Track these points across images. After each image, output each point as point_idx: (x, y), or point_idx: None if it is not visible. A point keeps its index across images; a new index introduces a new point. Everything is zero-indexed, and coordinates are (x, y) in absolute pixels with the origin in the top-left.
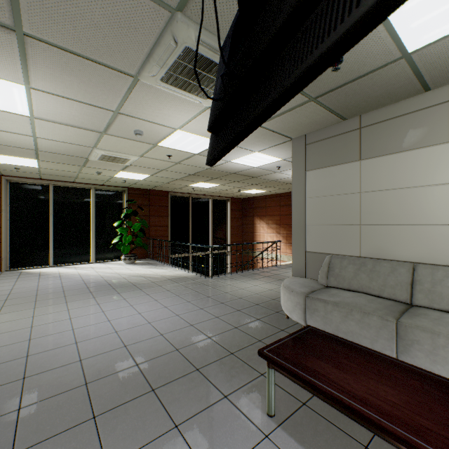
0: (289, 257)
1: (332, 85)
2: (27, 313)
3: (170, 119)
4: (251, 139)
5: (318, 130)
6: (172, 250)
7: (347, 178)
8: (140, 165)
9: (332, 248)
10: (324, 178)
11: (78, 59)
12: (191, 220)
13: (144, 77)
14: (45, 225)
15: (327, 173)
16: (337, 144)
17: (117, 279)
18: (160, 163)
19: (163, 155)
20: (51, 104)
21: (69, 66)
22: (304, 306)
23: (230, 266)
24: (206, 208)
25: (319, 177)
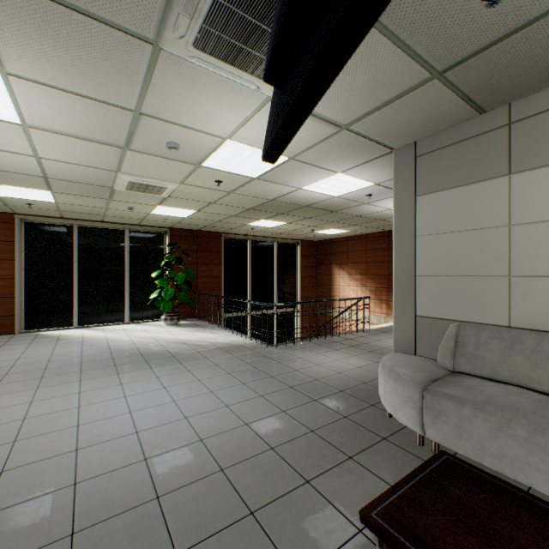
0: (379, 318)
1: (476, 43)
2: (25, 396)
3: (214, 122)
4: (333, 153)
5: (435, 133)
6: (225, 308)
7: (486, 204)
8: (182, 196)
9: (460, 311)
10: (446, 205)
11: (60, 12)
12: (250, 269)
13: (167, 41)
14: (68, 276)
15: (451, 198)
16: (469, 153)
17: (152, 347)
18: (207, 193)
19: (210, 181)
20: (44, 102)
21: (51, 26)
22: (420, 404)
23: (301, 332)
24: (270, 254)
25: (438, 204)
